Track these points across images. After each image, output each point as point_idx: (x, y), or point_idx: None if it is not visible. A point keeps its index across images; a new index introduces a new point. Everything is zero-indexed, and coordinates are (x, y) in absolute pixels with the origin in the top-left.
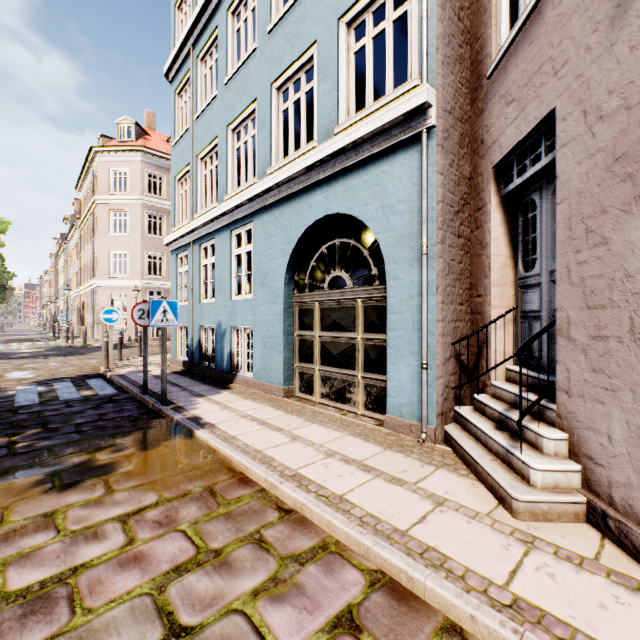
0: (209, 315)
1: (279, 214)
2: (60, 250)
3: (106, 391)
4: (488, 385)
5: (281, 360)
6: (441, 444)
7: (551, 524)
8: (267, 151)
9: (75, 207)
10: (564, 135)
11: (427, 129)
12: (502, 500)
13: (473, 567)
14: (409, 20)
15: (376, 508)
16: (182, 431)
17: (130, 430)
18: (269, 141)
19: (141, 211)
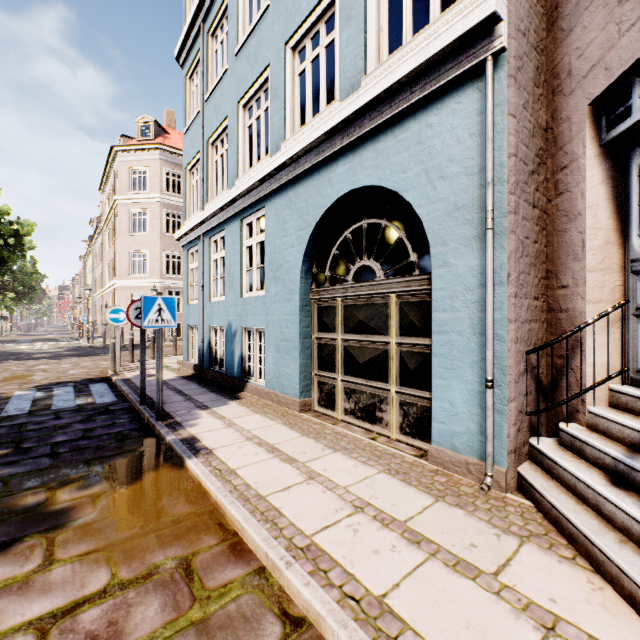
0: (219, 314)
1: (294, 195)
2: (87, 252)
3: (105, 399)
4: (581, 411)
5: (297, 367)
6: (514, 493)
7: None
8: (281, 123)
9: (100, 209)
10: None
11: (493, 55)
12: None
13: None
14: None
15: (442, 635)
16: (173, 457)
17: (112, 454)
18: (283, 111)
19: (160, 210)
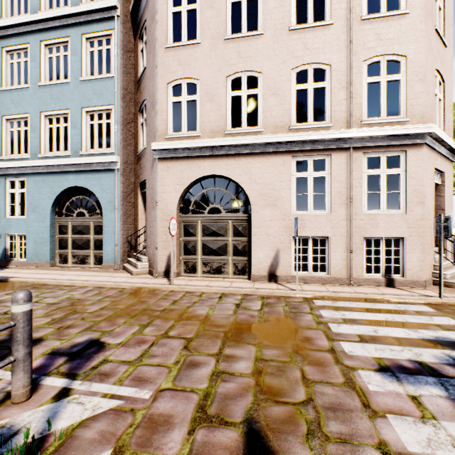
0: None
1: (47, 178)
2: None
3: None
4: (138, 250)
5: (48, 249)
6: (122, 269)
7: (141, 275)
8: (38, 144)
9: None
10: (147, 187)
11: (117, 168)
12: (132, 274)
13: (119, 281)
14: (112, 126)
15: (97, 279)
16: None
17: None
18: (40, 140)
19: None
